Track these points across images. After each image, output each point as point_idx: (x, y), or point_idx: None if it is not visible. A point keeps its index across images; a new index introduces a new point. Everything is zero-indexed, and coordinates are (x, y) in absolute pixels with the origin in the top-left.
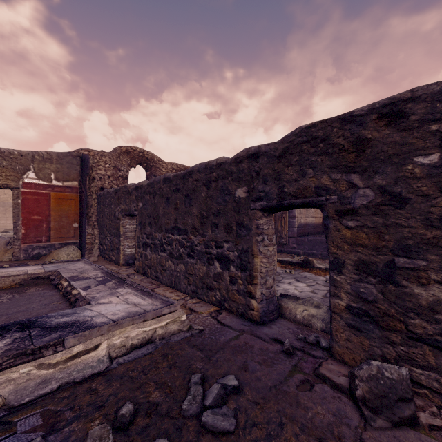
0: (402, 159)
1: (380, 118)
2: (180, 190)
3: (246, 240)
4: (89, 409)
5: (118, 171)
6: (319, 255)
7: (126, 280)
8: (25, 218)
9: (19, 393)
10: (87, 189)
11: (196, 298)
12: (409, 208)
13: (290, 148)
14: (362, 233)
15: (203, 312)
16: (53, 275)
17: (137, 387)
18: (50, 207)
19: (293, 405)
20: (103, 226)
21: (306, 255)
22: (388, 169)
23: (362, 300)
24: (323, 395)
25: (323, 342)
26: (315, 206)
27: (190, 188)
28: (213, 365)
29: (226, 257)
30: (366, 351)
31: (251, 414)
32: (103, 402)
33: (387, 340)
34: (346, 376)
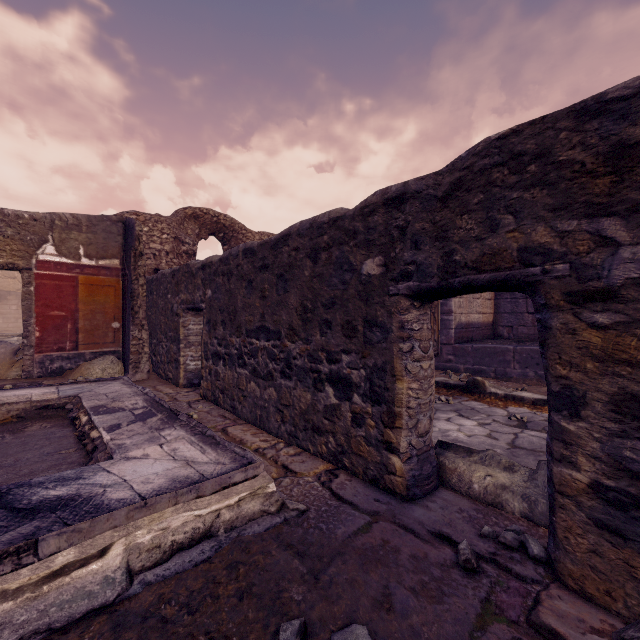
0: None
1: None
2: (269, 268)
3: (381, 350)
4: None
5: (181, 245)
6: (491, 373)
7: (179, 414)
8: (41, 314)
9: None
10: (132, 270)
11: (295, 446)
12: None
13: (466, 180)
14: (629, 338)
15: (306, 473)
16: (71, 404)
17: None
18: (78, 298)
19: None
20: (156, 326)
21: (470, 373)
22: None
23: (630, 475)
24: None
25: (534, 547)
26: (518, 285)
27: (285, 262)
28: (324, 594)
29: (345, 378)
30: (638, 580)
31: None
32: None
33: None
34: (598, 634)
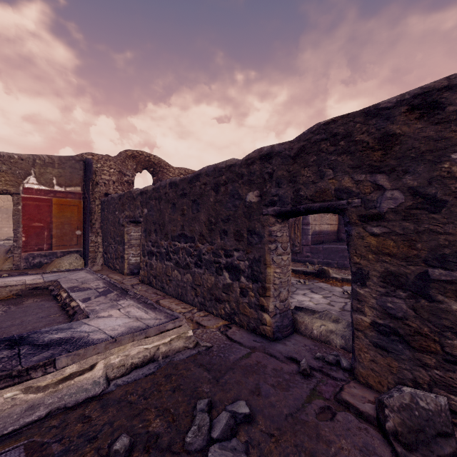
0: (437, 156)
1: (410, 110)
2: (187, 195)
3: (258, 249)
4: (80, 442)
5: (123, 176)
6: (335, 265)
7: (128, 291)
8: (26, 225)
9: (2, 421)
10: (90, 195)
11: (204, 311)
12: (445, 212)
13: (307, 147)
14: (389, 241)
15: (211, 326)
16: (53, 286)
17: (136, 414)
18: (52, 214)
19: (313, 438)
20: (107, 233)
21: (321, 265)
22: (420, 168)
23: (390, 317)
24: (347, 425)
25: (344, 362)
26: (335, 210)
27: (197, 192)
28: (222, 388)
29: (236, 266)
30: (394, 374)
31: (264, 448)
32: (97, 433)
33: (419, 362)
34: (372, 403)
